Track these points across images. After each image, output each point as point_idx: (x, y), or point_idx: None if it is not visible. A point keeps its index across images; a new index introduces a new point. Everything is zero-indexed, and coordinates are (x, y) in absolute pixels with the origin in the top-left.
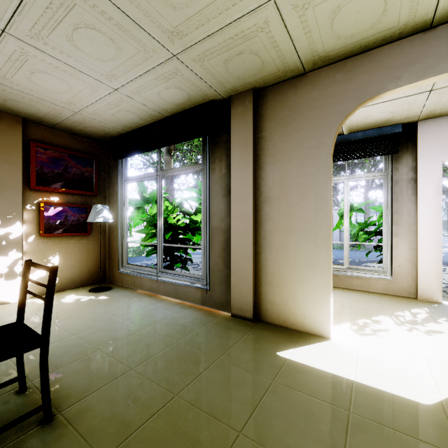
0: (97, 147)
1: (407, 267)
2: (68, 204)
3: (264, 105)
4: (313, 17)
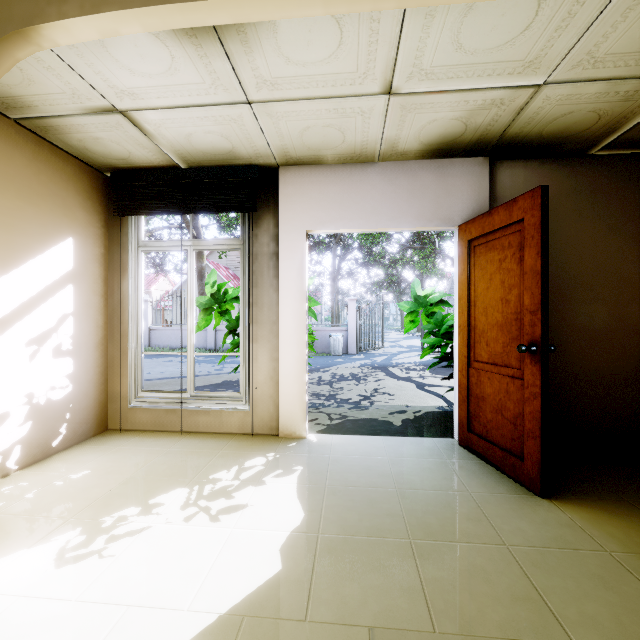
0: None
1: (268, 389)
2: None
3: None
4: None
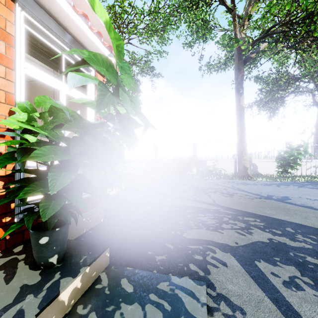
0: None
1: None
2: None
3: None
4: None
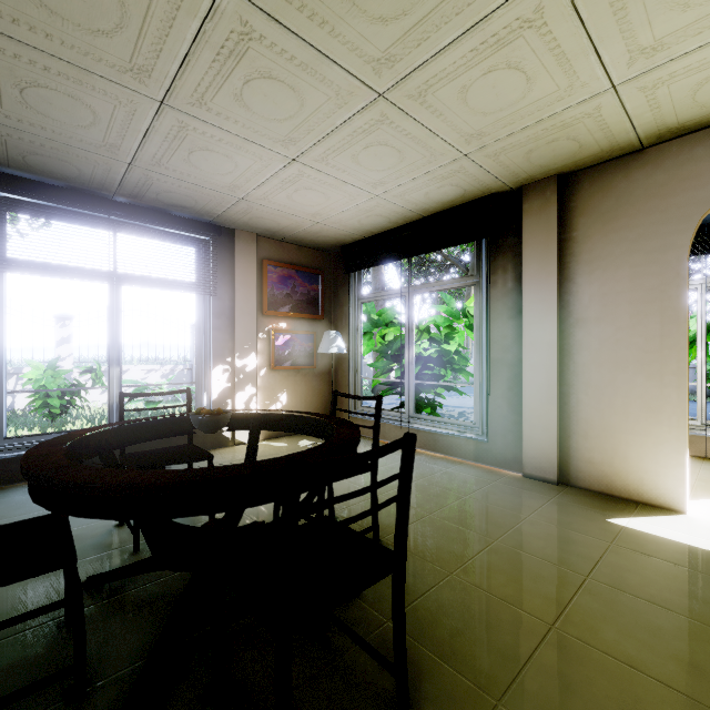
0: (322, 258)
1: None
2: (295, 331)
3: (574, 195)
4: (666, 93)
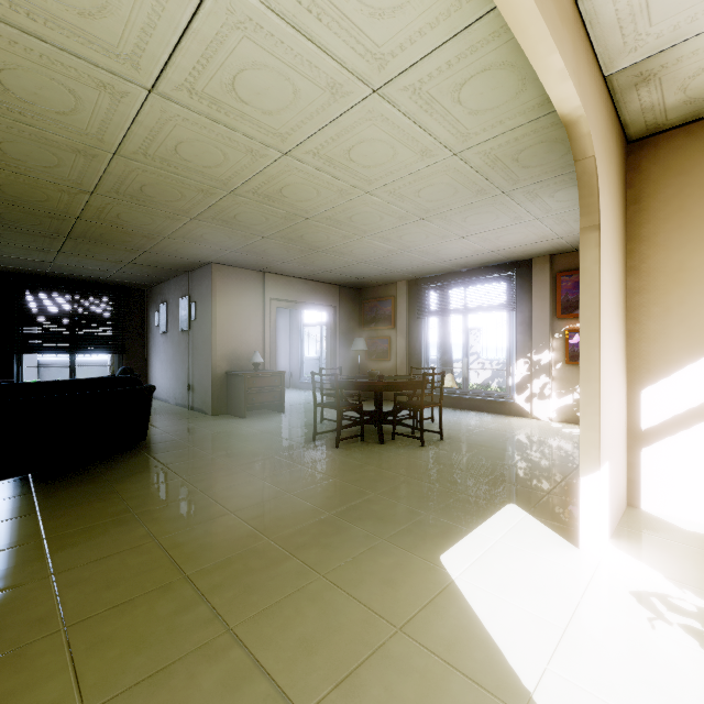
0: None
1: None
2: None
3: None
4: (480, 126)
